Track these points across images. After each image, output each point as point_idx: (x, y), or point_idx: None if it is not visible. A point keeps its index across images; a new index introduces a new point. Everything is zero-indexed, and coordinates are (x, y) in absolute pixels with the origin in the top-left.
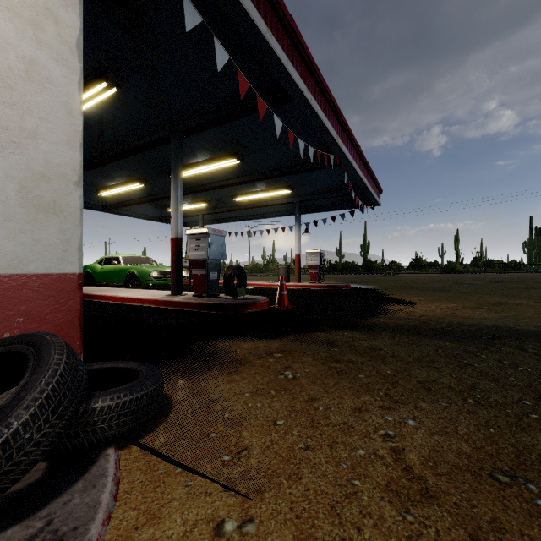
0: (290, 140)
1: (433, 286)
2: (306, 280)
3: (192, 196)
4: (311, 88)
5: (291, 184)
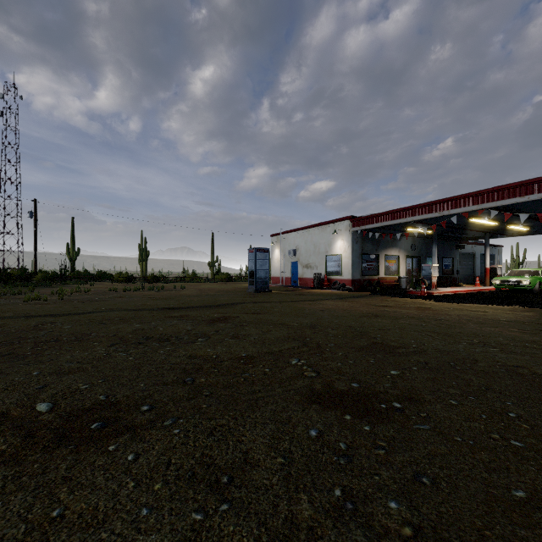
0: (407, 235)
1: None
2: None
3: None
4: (408, 214)
5: None
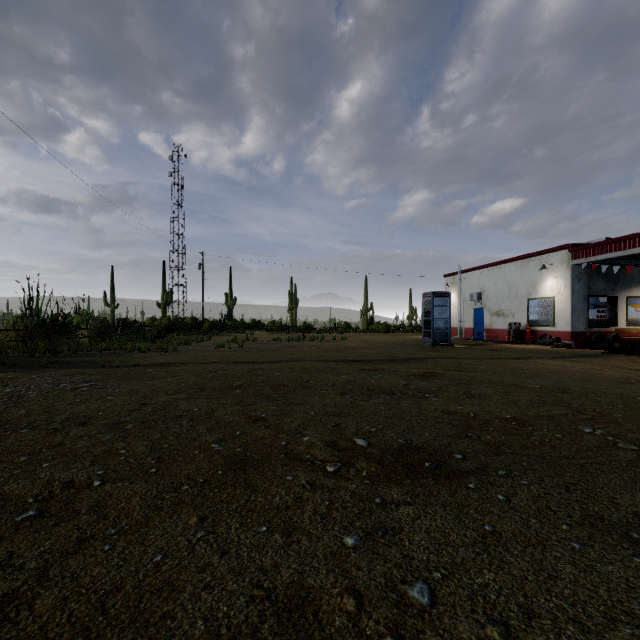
0: None
1: None
2: None
3: None
4: None
5: None
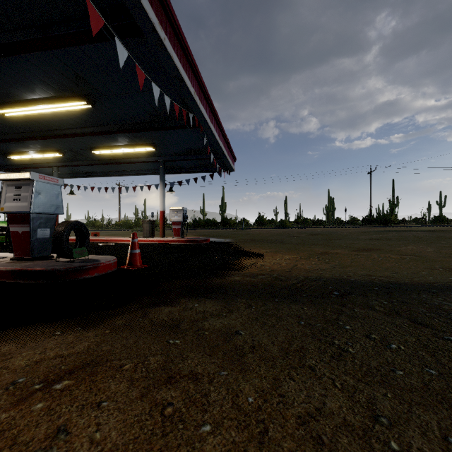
0: (140, 78)
1: (274, 238)
2: (172, 235)
3: (39, 143)
4: (165, 27)
5: (154, 142)
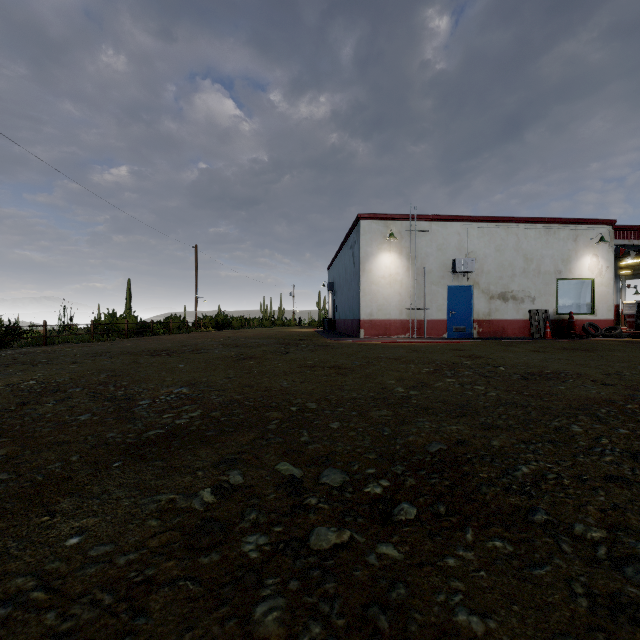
0: None
1: None
2: None
3: None
4: None
5: None
